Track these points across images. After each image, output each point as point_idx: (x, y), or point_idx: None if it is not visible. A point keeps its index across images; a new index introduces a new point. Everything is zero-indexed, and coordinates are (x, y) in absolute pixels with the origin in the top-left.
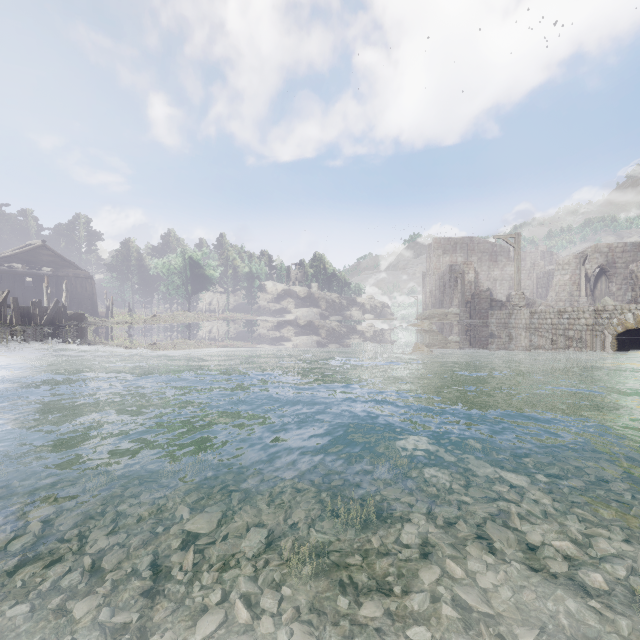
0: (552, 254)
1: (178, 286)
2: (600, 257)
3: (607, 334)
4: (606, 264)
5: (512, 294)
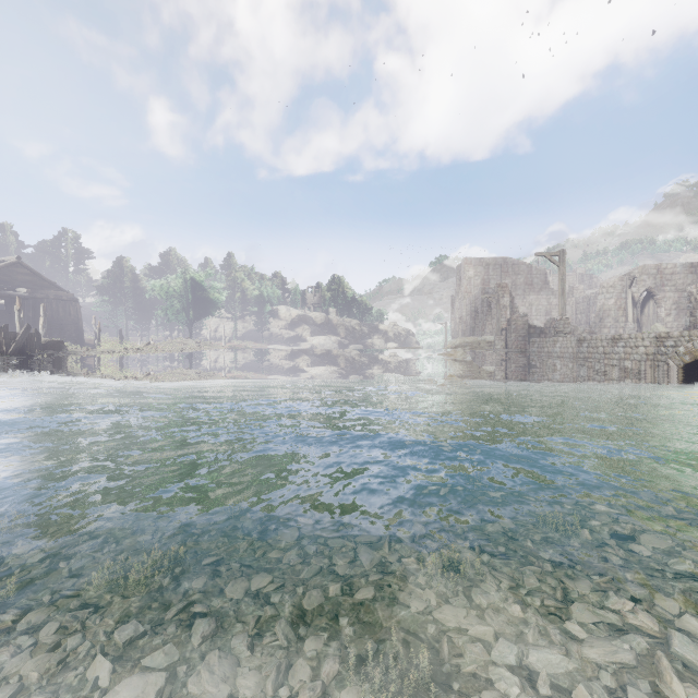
0: (592, 277)
1: (178, 310)
2: (648, 279)
3: (672, 365)
4: (654, 287)
5: (556, 319)
